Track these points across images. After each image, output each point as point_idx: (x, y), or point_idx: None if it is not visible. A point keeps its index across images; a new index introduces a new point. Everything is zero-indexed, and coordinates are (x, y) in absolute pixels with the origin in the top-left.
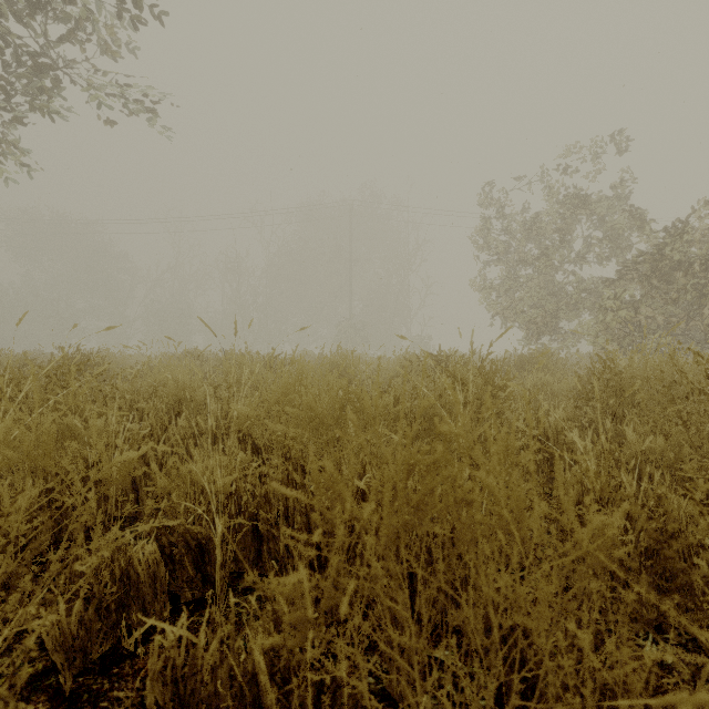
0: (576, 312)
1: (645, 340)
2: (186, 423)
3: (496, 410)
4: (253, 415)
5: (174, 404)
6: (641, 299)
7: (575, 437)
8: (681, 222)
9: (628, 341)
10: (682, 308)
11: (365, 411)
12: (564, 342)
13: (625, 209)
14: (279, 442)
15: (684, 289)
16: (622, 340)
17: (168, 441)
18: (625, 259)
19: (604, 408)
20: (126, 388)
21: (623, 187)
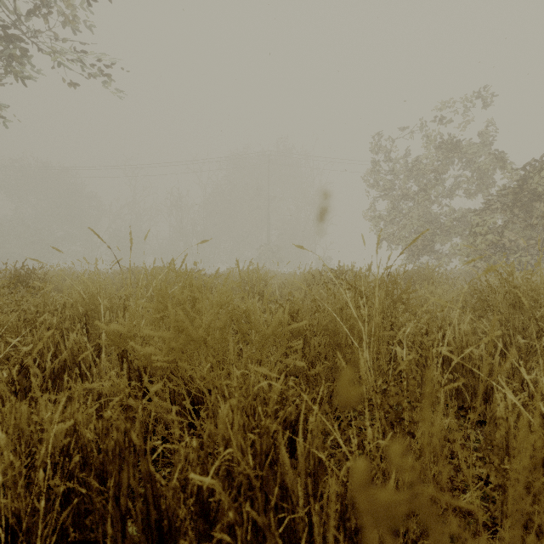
0: (449, 237)
1: (508, 259)
2: (80, 337)
3: (400, 324)
4: (128, 334)
5: (80, 316)
6: (505, 225)
7: (523, 370)
8: (538, 161)
9: (494, 260)
10: (537, 233)
11: (256, 328)
12: (439, 261)
13: (490, 152)
14: (151, 367)
15: (542, 216)
16: (488, 259)
17: (61, 355)
18: (489, 193)
19: (500, 320)
20: (39, 300)
21: (487, 135)
